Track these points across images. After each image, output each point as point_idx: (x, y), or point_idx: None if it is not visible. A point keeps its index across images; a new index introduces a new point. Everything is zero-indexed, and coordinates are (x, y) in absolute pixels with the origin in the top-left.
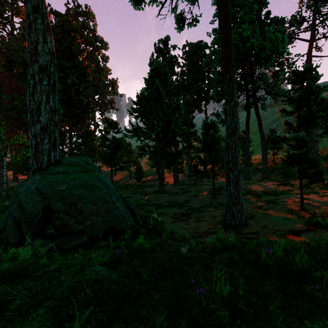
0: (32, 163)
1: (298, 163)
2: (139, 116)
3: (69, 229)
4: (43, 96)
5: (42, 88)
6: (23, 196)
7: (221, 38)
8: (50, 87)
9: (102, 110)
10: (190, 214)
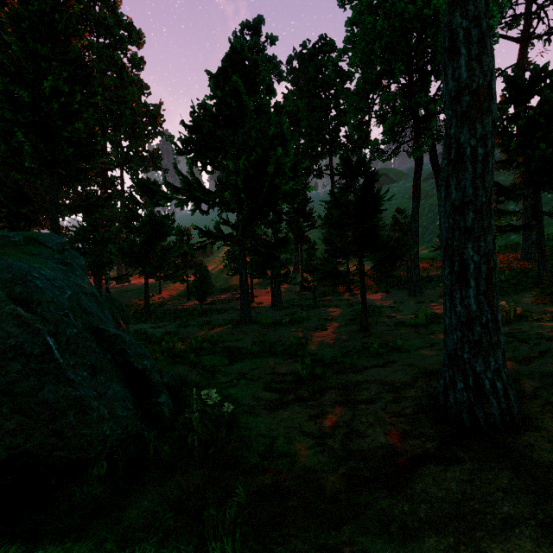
0: None
1: None
2: (196, 157)
3: None
4: None
5: None
6: None
7: None
8: None
9: (133, 166)
10: (321, 379)
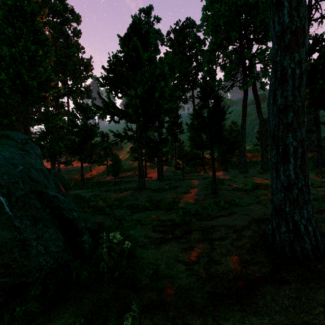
0: None
1: None
2: (111, 88)
3: None
4: None
5: None
6: None
7: None
8: None
9: (74, 96)
10: (189, 224)
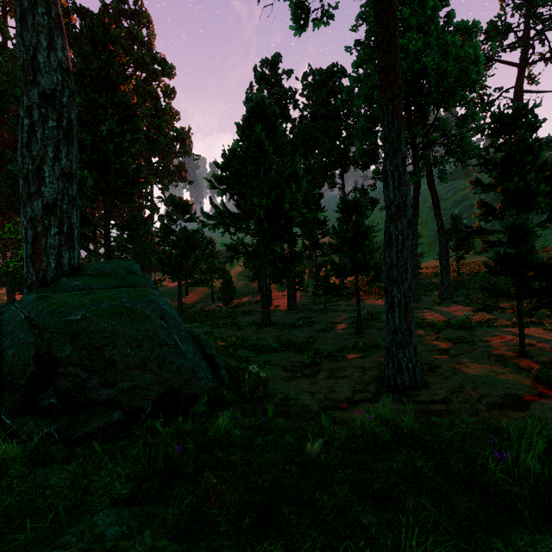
0: (26, 272)
1: (515, 271)
2: (226, 190)
3: (87, 397)
4: (48, 148)
5: (46, 134)
6: (1, 333)
7: (378, 36)
8: (62, 133)
9: (164, 183)
10: (319, 365)
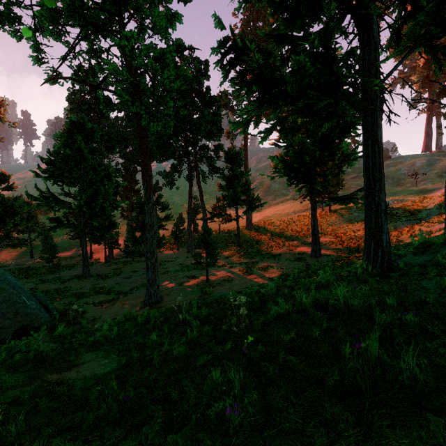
0: None
1: (205, 247)
2: (51, 178)
3: None
4: None
5: None
6: None
7: (140, 152)
8: None
9: None
10: (117, 300)
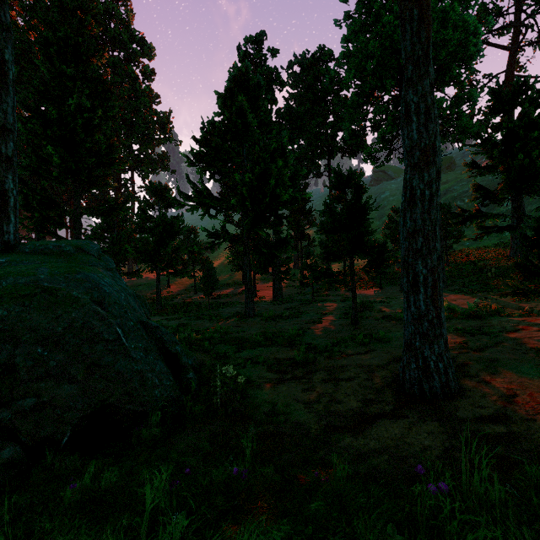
0: None
1: None
2: (206, 167)
3: None
4: None
5: None
6: None
7: None
8: None
9: (144, 170)
10: (313, 363)
